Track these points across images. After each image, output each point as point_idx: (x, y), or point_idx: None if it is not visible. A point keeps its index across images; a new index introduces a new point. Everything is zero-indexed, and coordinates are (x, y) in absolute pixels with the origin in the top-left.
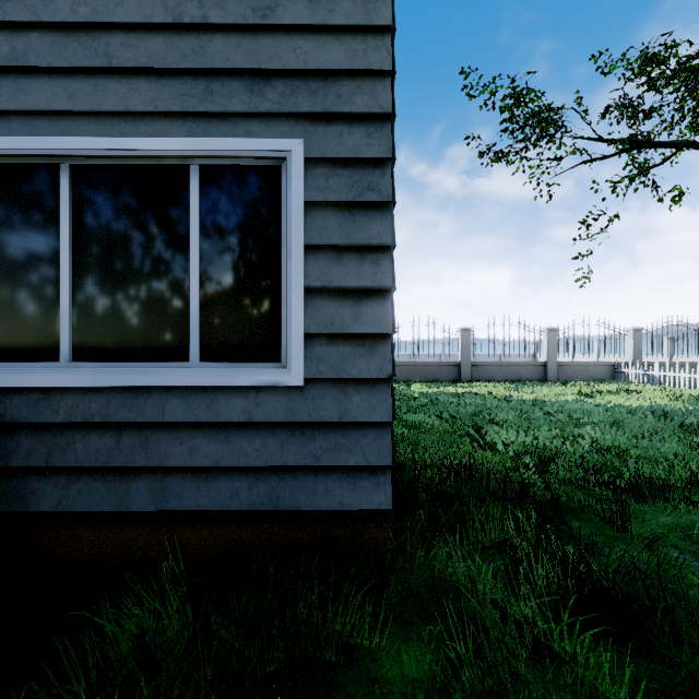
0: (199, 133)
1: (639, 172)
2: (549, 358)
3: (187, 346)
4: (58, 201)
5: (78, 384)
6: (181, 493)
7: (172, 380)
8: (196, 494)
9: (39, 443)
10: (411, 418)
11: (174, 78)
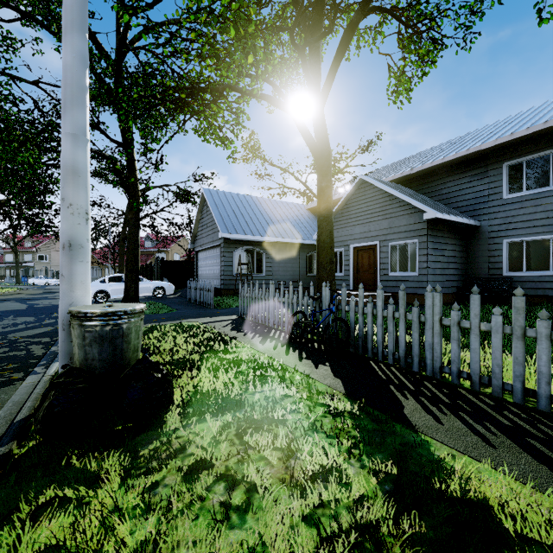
0: (552, 234)
1: None
2: None
3: (549, 269)
4: (522, 247)
5: (527, 275)
6: (548, 292)
7: (546, 274)
8: (551, 293)
9: (519, 284)
10: None
11: (546, 226)
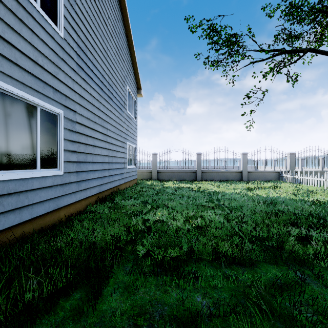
0: None
1: (274, 65)
2: (243, 169)
3: None
4: None
5: None
6: None
7: None
8: None
9: None
10: (125, 202)
11: None
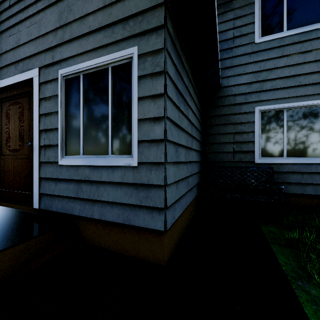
0: None
1: None
2: None
3: None
4: (281, 118)
5: (290, 162)
6: None
7: (319, 161)
8: None
9: (279, 176)
10: None
11: (319, 84)
